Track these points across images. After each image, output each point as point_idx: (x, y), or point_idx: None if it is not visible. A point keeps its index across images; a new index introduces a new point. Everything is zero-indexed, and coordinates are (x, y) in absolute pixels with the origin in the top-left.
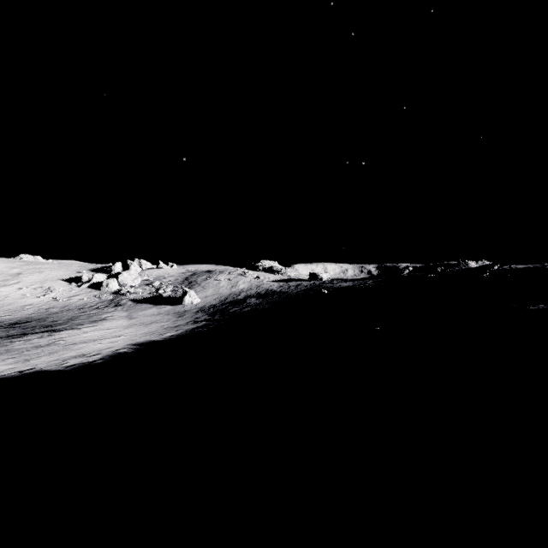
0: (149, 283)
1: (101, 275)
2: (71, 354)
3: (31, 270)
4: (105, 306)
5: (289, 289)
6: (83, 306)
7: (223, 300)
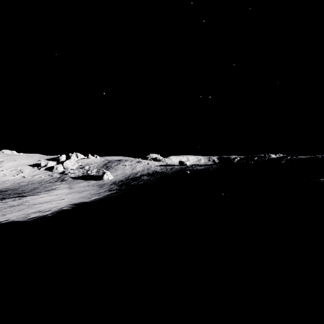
0: (82, 167)
1: (53, 162)
2: (32, 211)
3: (9, 159)
4: (55, 181)
5: (167, 171)
6: (41, 181)
7: (127, 177)
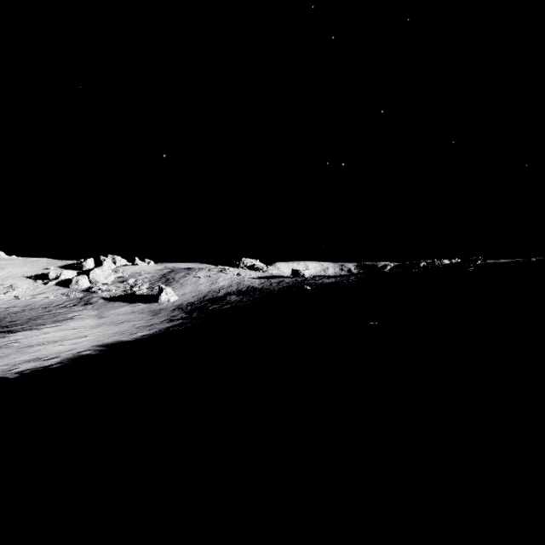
0: (123, 281)
1: (70, 271)
2: (24, 358)
3: None
4: (74, 305)
5: (271, 286)
6: (48, 304)
7: (202, 298)
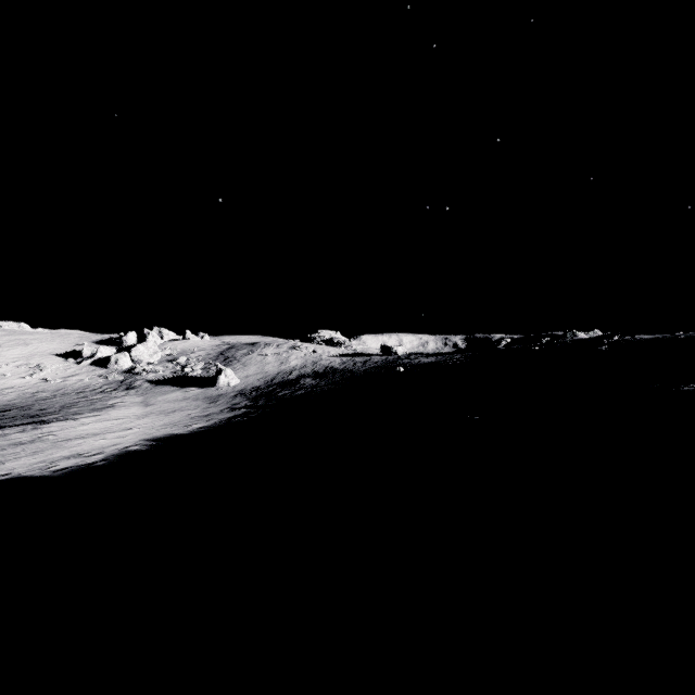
0: (172, 359)
1: (108, 348)
2: (62, 454)
3: (13, 341)
4: (113, 390)
5: (355, 367)
6: (83, 389)
7: (270, 381)
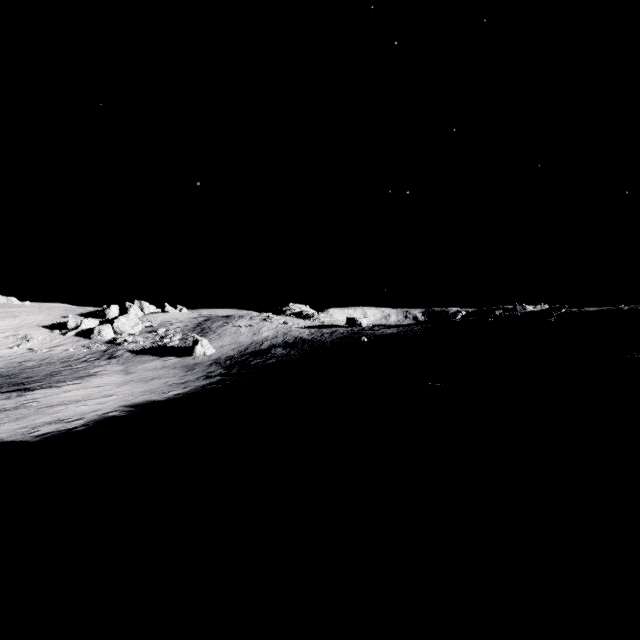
0: (152, 331)
1: (92, 320)
2: (44, 420)
3: (2, 314)
4: (96, 359)
5: (323, 337)
6: (68, 358)
7: (243, 351)
